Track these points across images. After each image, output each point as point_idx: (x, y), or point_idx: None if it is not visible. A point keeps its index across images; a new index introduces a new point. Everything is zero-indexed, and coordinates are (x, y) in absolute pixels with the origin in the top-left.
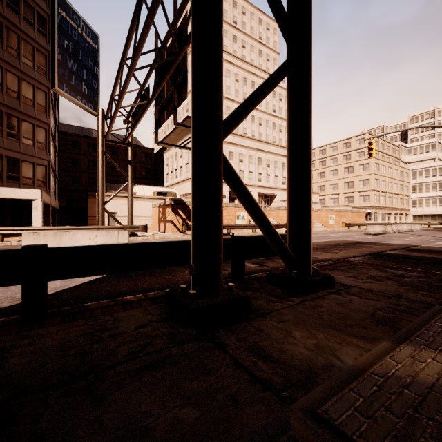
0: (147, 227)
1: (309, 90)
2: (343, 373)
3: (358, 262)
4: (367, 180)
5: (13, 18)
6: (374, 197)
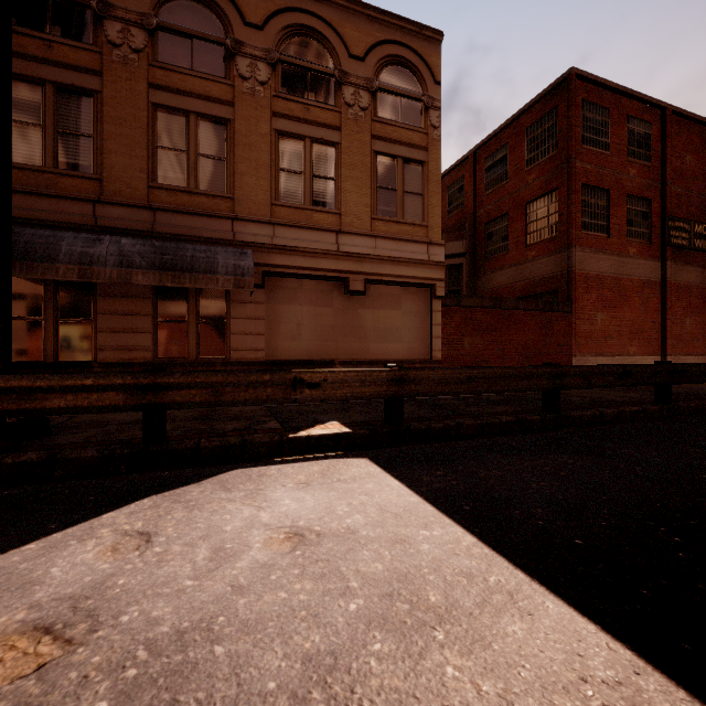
0: None
1: None
2: None
3: None
4: None
5: None
6: None
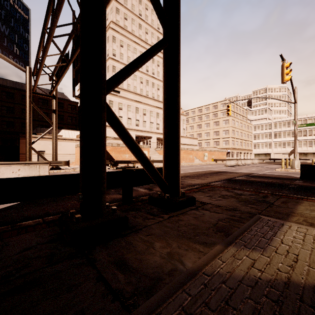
0: (69, 162)
1: (178, 63)
2: (182, 276)
3: (216, 185)
4: (227, 131)
5: None
6: (232, 141)
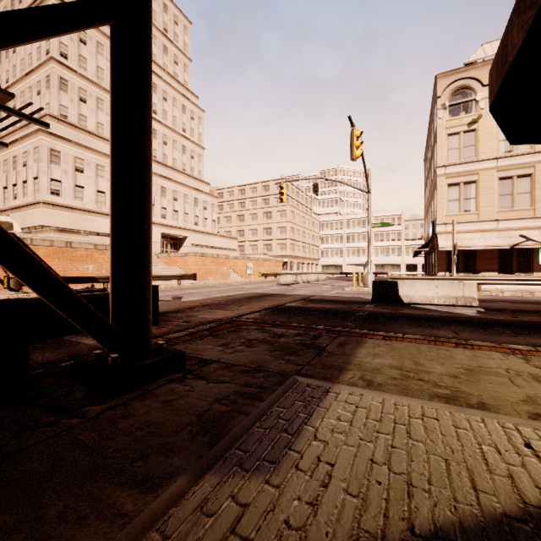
0: None
1: (144, 65)
2: None
3: (247, 321)
4: (284, 228)
5: None
6: (290, 246)
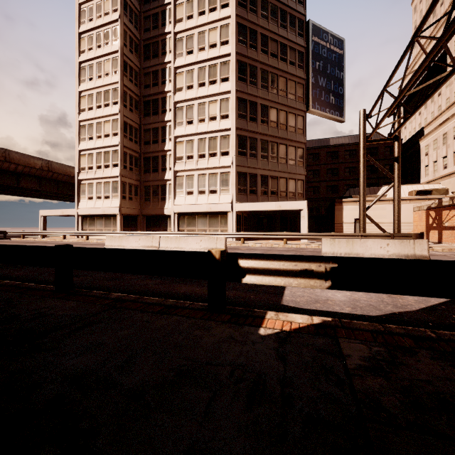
0: (423, 236)
1: None
2: None
3: None
4: None
5: (283, 67)
6: None
